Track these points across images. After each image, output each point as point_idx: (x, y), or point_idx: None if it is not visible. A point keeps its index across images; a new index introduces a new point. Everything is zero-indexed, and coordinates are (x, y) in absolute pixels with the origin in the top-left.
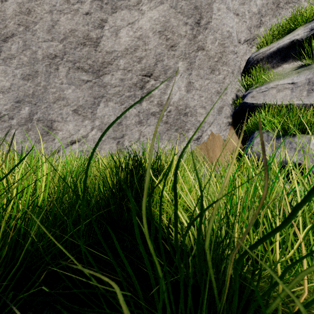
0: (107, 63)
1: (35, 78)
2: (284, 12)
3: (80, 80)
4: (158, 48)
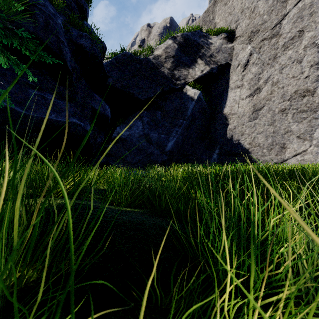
0: None
1: (274, 123)
2: None
3: (301, 118)
4: None
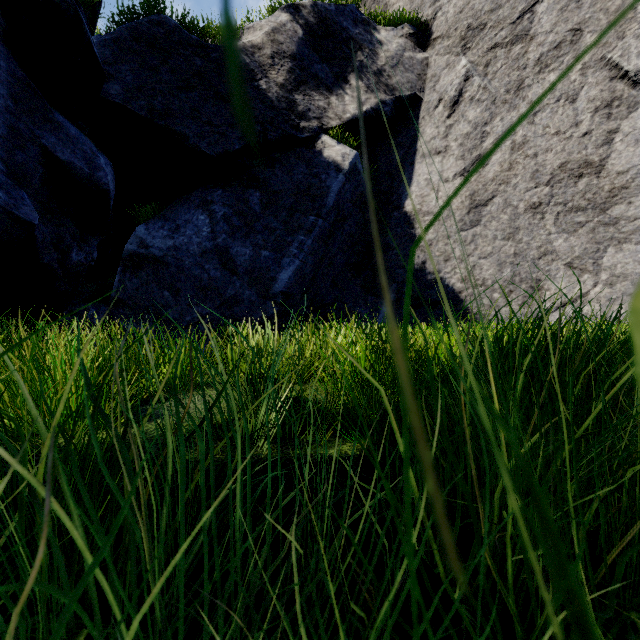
0: (619, 188)
1: (515, 236)
2: None
3: (574, 224)
4: None
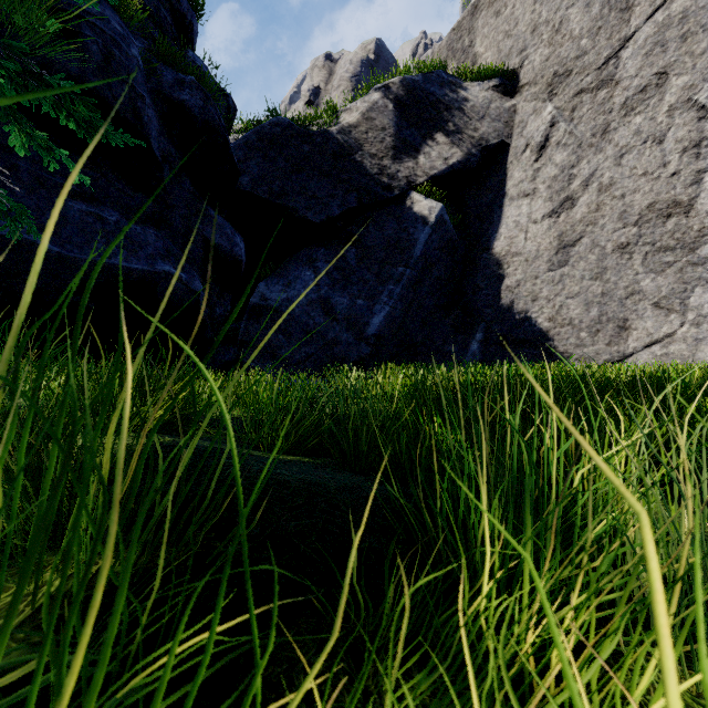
0: None
1: (603, 275)
2: None
3: (662, 264)
4: None
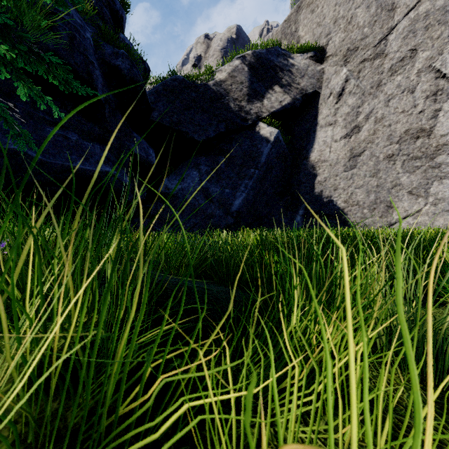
0: (441, 145)
1: (377, 174)
2: None
3: (414, 167)
4: None
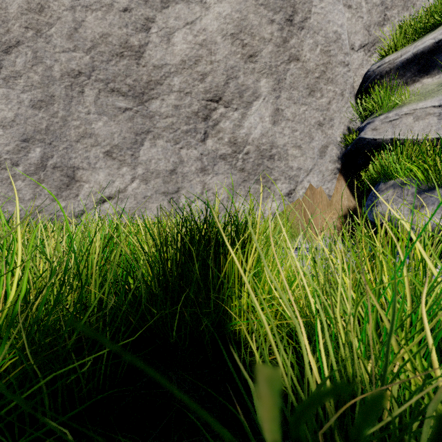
0: (155, 82)
1: (49, 106)
2: (420, 1)
3: (115, 108)
4: (230, 59)
